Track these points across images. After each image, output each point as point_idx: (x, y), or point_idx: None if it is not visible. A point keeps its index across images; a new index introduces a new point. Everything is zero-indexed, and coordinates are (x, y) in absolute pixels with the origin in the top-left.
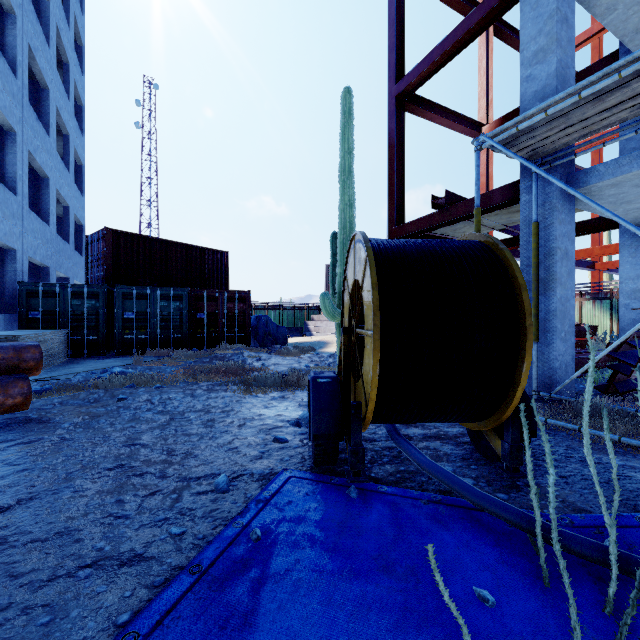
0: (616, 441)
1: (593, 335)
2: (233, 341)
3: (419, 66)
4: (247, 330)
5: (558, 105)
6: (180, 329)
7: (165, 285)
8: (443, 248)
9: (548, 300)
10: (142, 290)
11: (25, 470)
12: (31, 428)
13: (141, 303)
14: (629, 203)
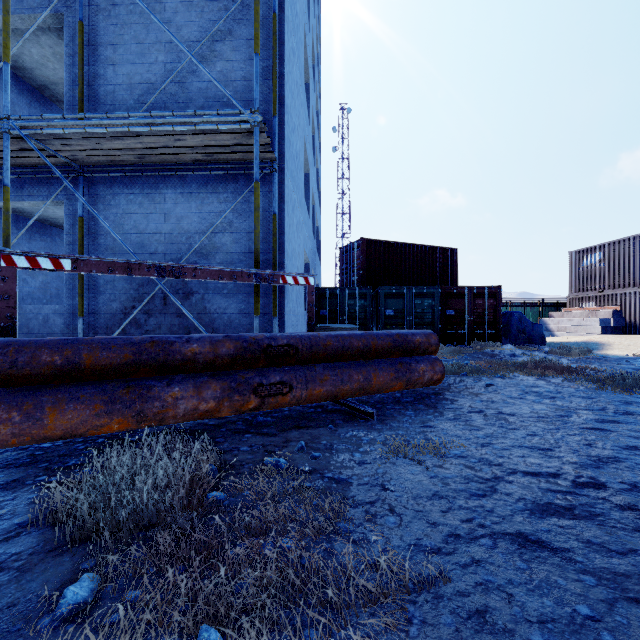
0: None
1: None
2: (482, 338)
3: None
4: (497, 327)
5: None
6: (432, 325)
7: (403, 285)
8: None
9: None
10: (400, 290)
11: (532, 435)
12: (453, 400)
13: (399, 301)
14: None
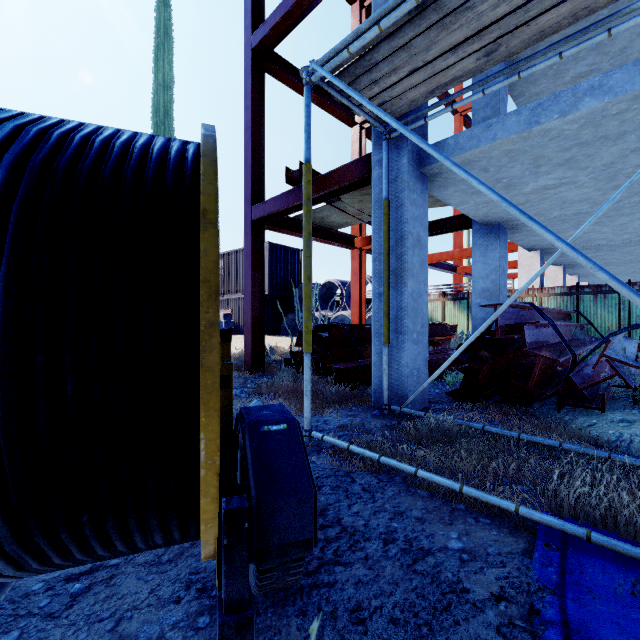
0: (457, 491)
1: (453, 334)
2: None
3: (275, 13)
4: None
5: (392, 12)
6: None
7: None
8: (57, 121)
9: (400, 295)
10: None
11: None
12: None
13: None
14: (479, 194)
